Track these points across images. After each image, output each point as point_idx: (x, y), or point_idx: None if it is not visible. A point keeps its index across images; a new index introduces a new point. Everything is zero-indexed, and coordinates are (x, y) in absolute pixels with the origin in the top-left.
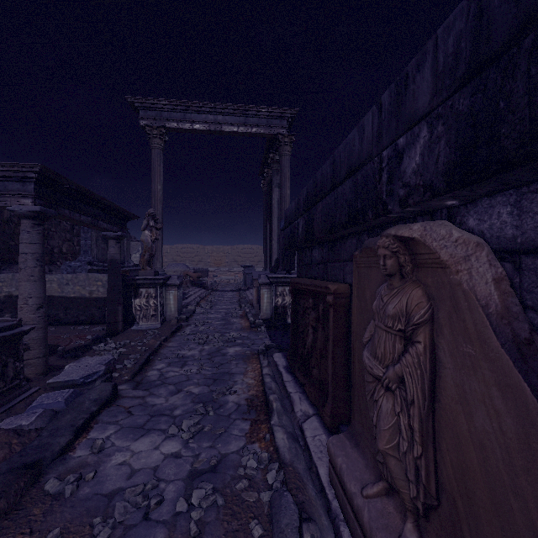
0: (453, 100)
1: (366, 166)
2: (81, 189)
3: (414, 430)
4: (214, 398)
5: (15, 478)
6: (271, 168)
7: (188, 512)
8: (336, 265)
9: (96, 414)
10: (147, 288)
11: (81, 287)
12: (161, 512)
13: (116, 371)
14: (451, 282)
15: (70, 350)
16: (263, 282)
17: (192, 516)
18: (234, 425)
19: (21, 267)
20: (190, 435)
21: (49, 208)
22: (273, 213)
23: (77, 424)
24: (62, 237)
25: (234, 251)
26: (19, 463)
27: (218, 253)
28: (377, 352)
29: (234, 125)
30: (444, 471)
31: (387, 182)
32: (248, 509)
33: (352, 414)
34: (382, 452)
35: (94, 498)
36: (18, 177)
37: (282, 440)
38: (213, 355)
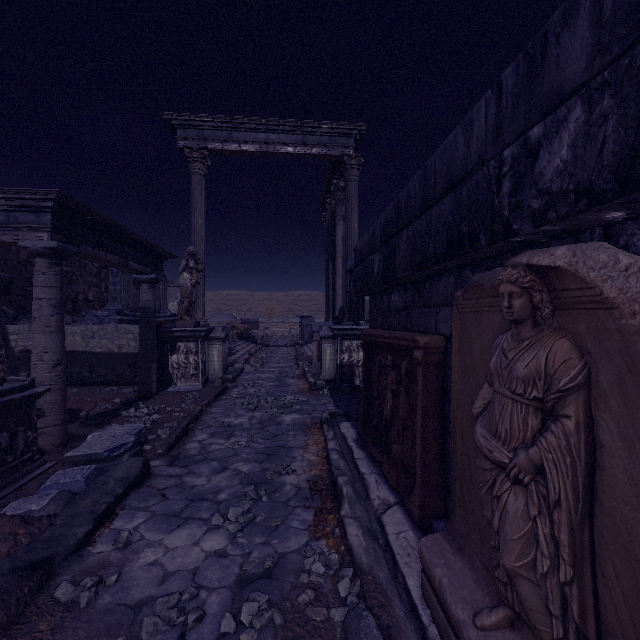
0: (632, 55)
1: (476, 175)
2: (107, 222)
3: (560, 544)
4: (268, 478)
5: (18, 582)
6: (334, 197)
7: (237, 633)
8: (425, 311)
9: (122, 498)
10: (186, 342)
11: (108, 341)
12: (202, 632)
13: (148, 442)
14: (623, 329)
15: (94, 416)
16: (325, 334)
17: (241, 639)
18: (293, 515)
19: (35, 316)
20: (238, 527)
21: (68, 245)
22: (337, 252)
23: (98, 510)
24: (88, 282)
25: (290, 299)
26: (25, 561)
27: (271, 301)
28: (499, 429)
29: (290, 145)
30: (610, 607)
31: (512, 193)
32: (315, 632)
33: (452, 507)
34: (509, 571)
35: (116, 611)
36: (31, 207)
37: (357, 537)
38: (265, 423)
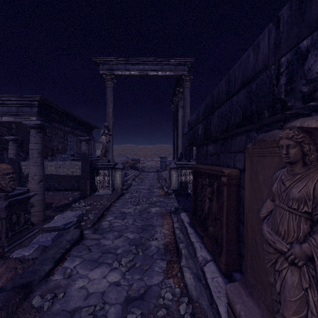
0: None
1: (262, 75)
2: (65, 111)
3: None
4: (142, 242)
5: (13, 295)
6: (177, 97)
7: None
8: (227, 155)
9: (69, 250)
10: (103, 170)
11: (67, 169)
12: None
13: (83, 221)
14: None
15: (59, 207)
16: (173, 166)
17: None
18: (155, 263)
19: (30, 157)
20: (126, 269)
21: (46, 122)
22: (179, 124)
23: (56, 257)
24: (58, 141)
25: (155, 148)
26: (19, 283)
27: (146, 149)
28: (280, 229)
29: (155, 71)
30: None
31: (287, 83)
32: None
33: (245, 268)
34: None
35: (62, 314)
36: (28, 104)
37: (190, 279)
38: (142, 212)
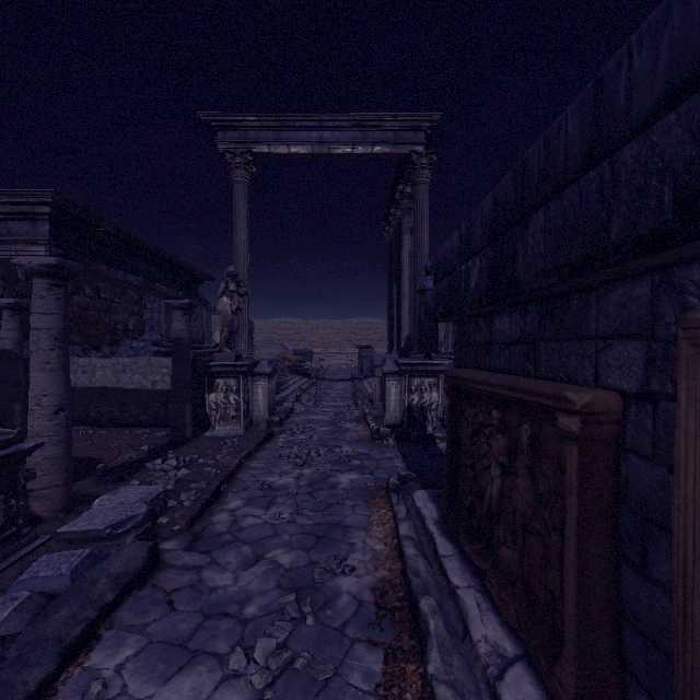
0: None
1: None
2: (125, 234)
3: None
4: (316, 580)
5: None
6: (399, 206)
7: None
8: (569, 346)
9: (113, 607)
10: (226, 379)
11: (141, 376)
12: None
13: (167, 511)
14: None
15: (114, 469)
16: (390, 370)
17: None
18: (351, 658)
19: (32, 350)
20: (267, 680)
21: (74, 262)
22: (403, 271)
23: (69, 636)
24: (128, 310)
25: (347, 327)
26: None
27: (326, 329)
28: None
29: (347, 144)
30: None
31: None
32: None
33: None
34: None
35: None
36: (25, 214)
37: None
38: (315, 486)
